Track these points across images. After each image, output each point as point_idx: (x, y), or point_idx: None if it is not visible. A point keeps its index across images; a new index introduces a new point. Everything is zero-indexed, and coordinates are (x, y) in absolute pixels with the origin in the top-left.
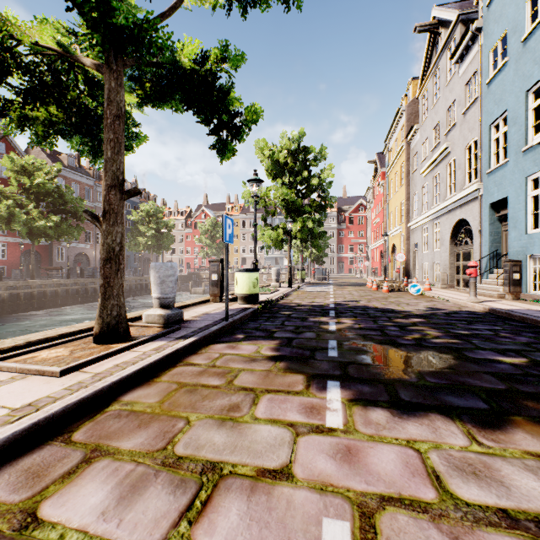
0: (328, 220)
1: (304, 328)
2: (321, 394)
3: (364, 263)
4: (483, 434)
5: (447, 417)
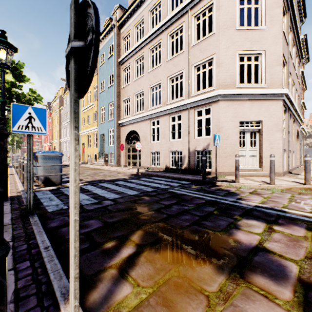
0: None
1: None
2: None
3: None
4: None
5: None
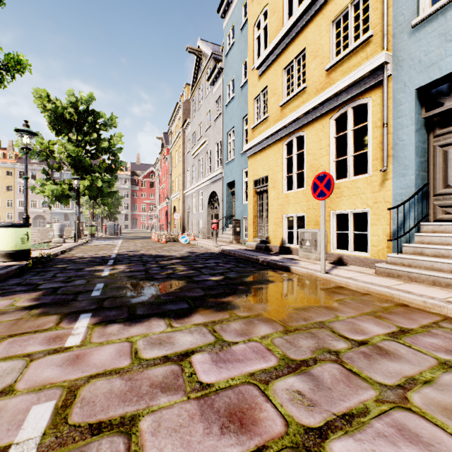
0: (123, 181)
1: (76, 277)
2: (71, 325)
3: (153, 220)
4: (177, 322)
5: (162, 317)
